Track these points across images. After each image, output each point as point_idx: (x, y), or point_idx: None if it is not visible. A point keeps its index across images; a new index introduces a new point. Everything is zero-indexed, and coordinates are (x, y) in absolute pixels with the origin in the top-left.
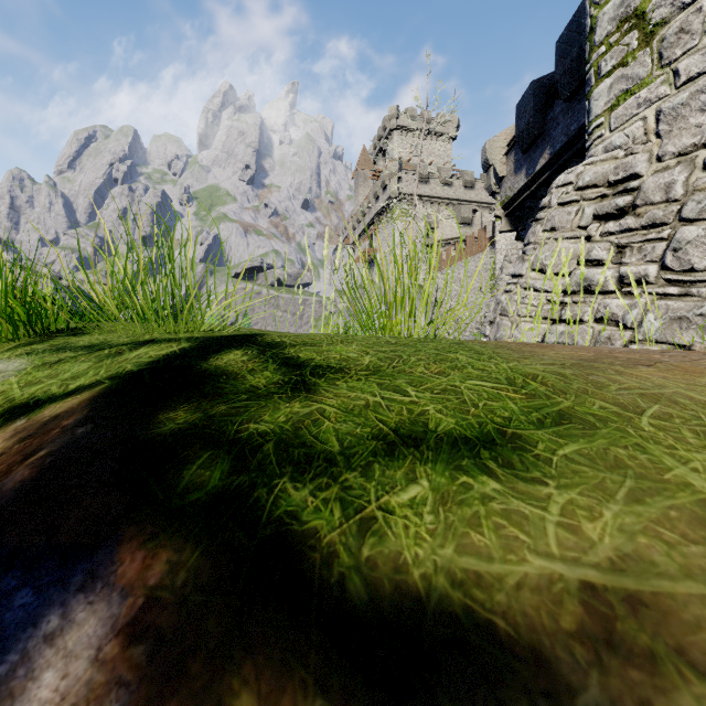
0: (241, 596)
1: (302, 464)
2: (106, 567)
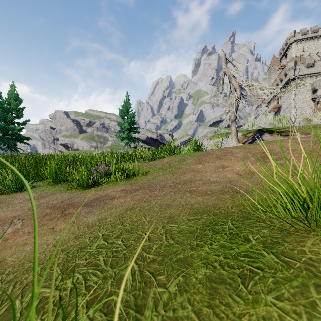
0: (271, 132)
1: (272, 130)
2: (265, 133)
